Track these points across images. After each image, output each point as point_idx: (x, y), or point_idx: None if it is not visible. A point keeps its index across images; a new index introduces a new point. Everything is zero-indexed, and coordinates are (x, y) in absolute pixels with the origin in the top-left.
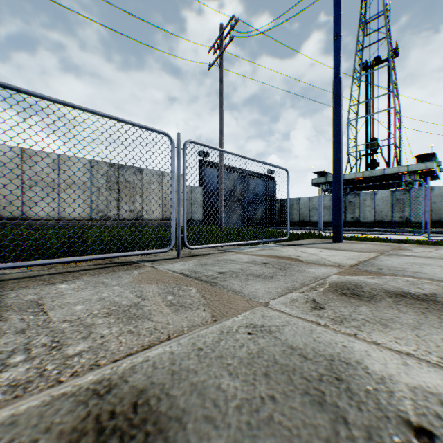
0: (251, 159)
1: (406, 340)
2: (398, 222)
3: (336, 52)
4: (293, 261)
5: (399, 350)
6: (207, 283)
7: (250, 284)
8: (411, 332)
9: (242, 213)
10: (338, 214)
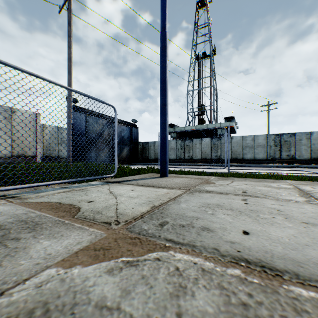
0: (55, 83)
1: None
2: (215, 159)
3: (162, 8)
4: (58, 217)
5: None
6: None
7: None
8: None
9: (110, 152)
10: (164, 151)
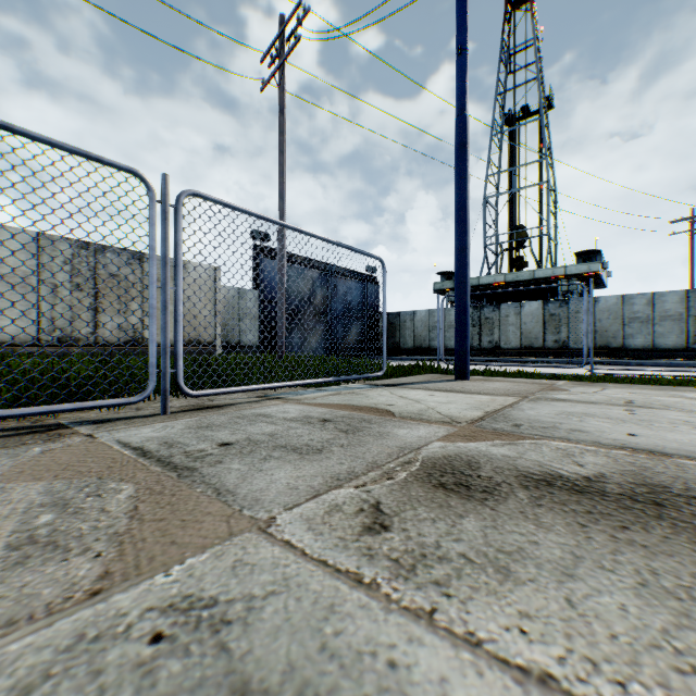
0: (317, 237)
1: (546, 622)
2: (553, 348)
3: (460, 74)
4: (377, 416)
5: (527, 665)
6: (174, 471)
7: (265, 470)
8: (558, 590)
9: (326, 334)
10: (463, 334)
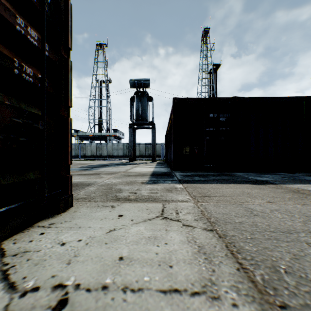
0: None
1: None
2: (99, 155)
3: None
4: None
5: None
6: None
7: None
8: None
9: None
10: None
